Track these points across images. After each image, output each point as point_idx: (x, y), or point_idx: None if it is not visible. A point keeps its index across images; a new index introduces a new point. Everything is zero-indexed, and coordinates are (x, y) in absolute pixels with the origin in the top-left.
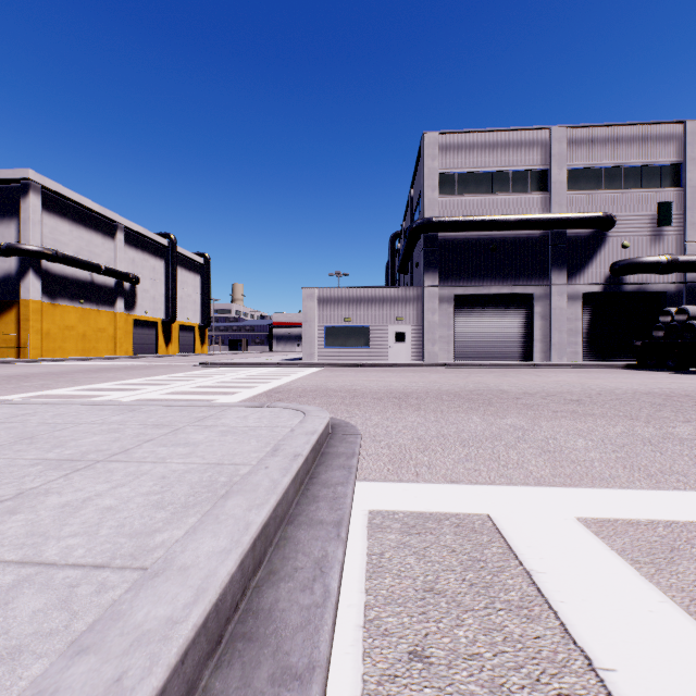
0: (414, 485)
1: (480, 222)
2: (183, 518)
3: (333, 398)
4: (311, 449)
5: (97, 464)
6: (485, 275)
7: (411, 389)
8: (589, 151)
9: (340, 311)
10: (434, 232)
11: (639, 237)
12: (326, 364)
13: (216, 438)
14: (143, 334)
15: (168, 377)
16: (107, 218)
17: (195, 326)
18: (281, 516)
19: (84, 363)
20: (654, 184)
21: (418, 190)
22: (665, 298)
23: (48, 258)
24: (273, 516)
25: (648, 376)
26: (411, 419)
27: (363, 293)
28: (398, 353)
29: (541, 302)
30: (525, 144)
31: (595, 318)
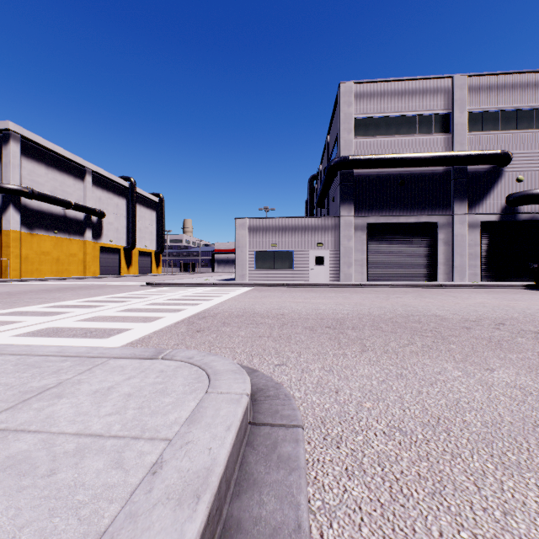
0: None
1: (390, 159)
2: None
3: (259, 327)
4: None
5: None
6: (394, 206)
7: (341, 314)
8: (487, 97)
9: (268, 238)
10: (350, 168)
11: (533, 172)
12: (256, 284)
13: None
14: (108, 258)
15: (106, 298)
16: (77, 163)
17: (151, 252)
18: None
19: (51, 283)
20: None
21: (334, 135)
22: None
23: (25, 195)
24: None
25: None
26: (364, 370)
27: (288, 222)
28: (318, 275)
29: (444, 230)
30: (430, 91)
31: (492, 243)
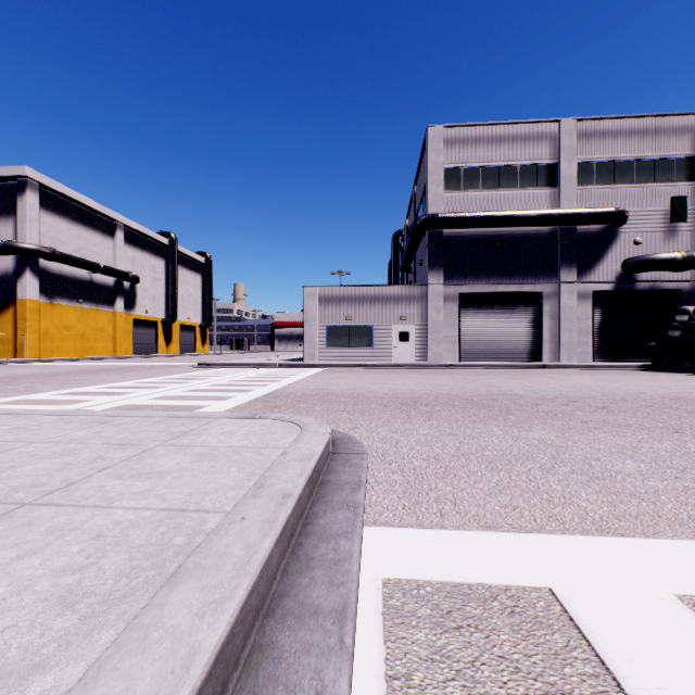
0: (440, 533)
1: (486, 218)
2: (94, 630)
3: (334, 404)
4: (306, 483)
5: (18, 511)
6: (492, 273)
7: (419, 394)
8: (600, 144)
9: (342, 310)
10: (439, 228)
11: (653, 233)
12: (328, 365)
13: (189, 465)
14: (143, 334)
15: (161, 379)
16: (106, 216)
17: (196, 326)
18: (256, 605)
19: (81, 364)
20: (667, 178)
21: (422, 186)
22: (679, 296)
23: (45, 256)
24: (241, 617)
25: (668, 379)
26: (423, 431)
27: (366, 291)
28: (402, 354)
29: (549, 301)
30: (534, 137)
31: (606, 317)
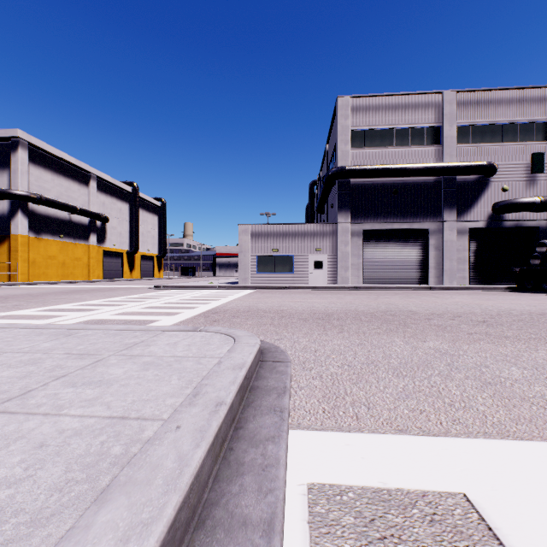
0: (358, 436)
1: (384, 170)
2: None
3: (263, 319)
4: (237, 390)
5: None
6: (388, 214)
7: (331, 310)
8: (475, 111)
9: (269, 243)
10: (346, 178)
11: (517, 182)
12: (258, 287)
13: (136, 374)
14: (111, 262)
15: (124, 299)
16: (82, 169)
17: (153, 256)
18: (186, 519)
19: (61, 286)
20: (528, 138)
21: (332, 145)
22: (538, 232)
23: (33, 201)
24: (168, 537)
25: (531, 298)
26: (337, 341)
27: (288, 228)
28: (317, 278)
29: (434, 236)
30: (422, 105)
31: (479, 249)
